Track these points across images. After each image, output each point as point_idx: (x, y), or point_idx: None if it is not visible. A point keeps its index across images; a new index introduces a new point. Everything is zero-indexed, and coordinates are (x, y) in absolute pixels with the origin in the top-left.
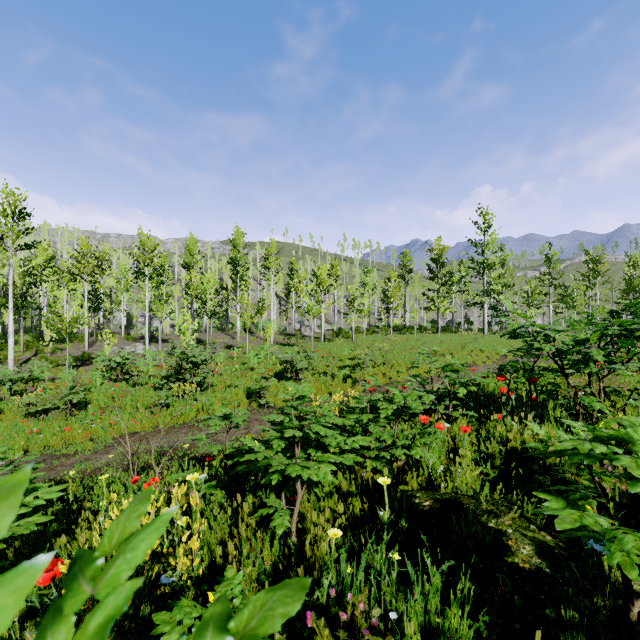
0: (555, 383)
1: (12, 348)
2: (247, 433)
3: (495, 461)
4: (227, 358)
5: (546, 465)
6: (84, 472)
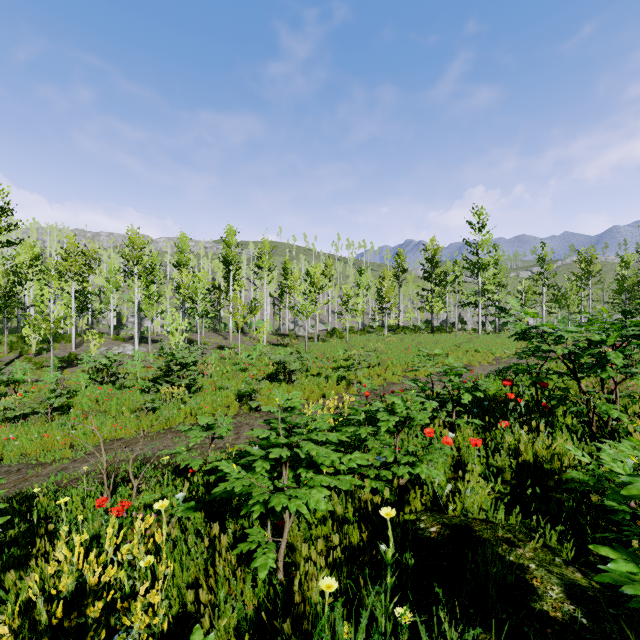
0: (565, 388)
1: None
2: (237, 439)
3: (505, 475)
4: (219, 359)
5: (562, 480)
6: (60, 483)
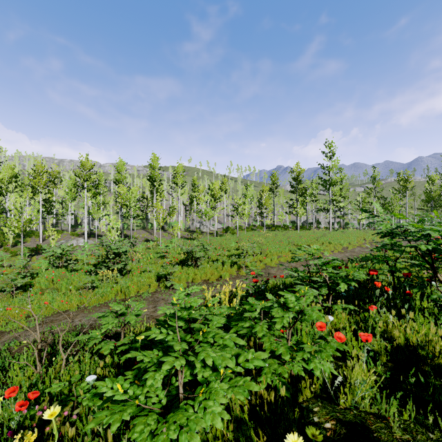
0: (422, 277)
1: None
2: (154, 311)
3: (381, 358)
4: (145, 249)
5: (436, 365)
6: (12, 350)
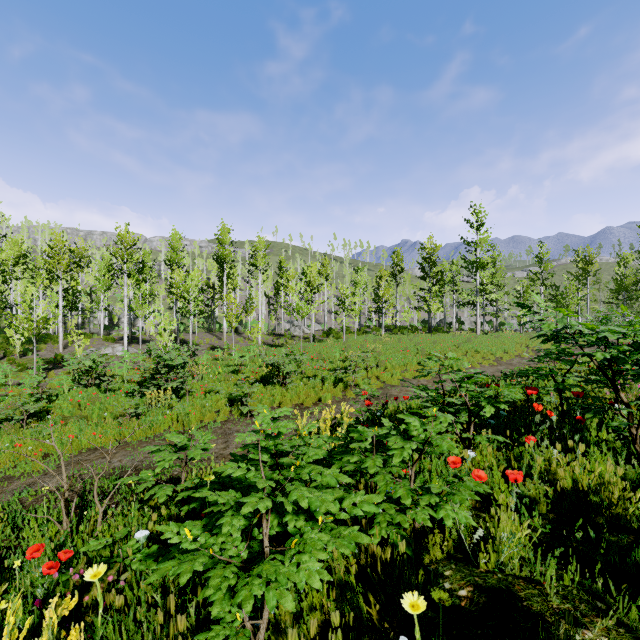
0: (599, 397)
1: None
2: (225, 448)
3: (540, 507)
4: (211, 360)
5: (613, 516)
6: (25, 502)
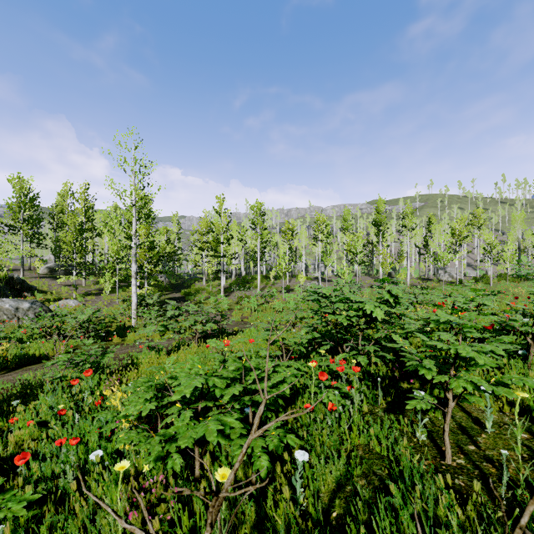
0: None
1: (259, 281)
2: None
3: None
4: (371, 293)
5: None
6: None
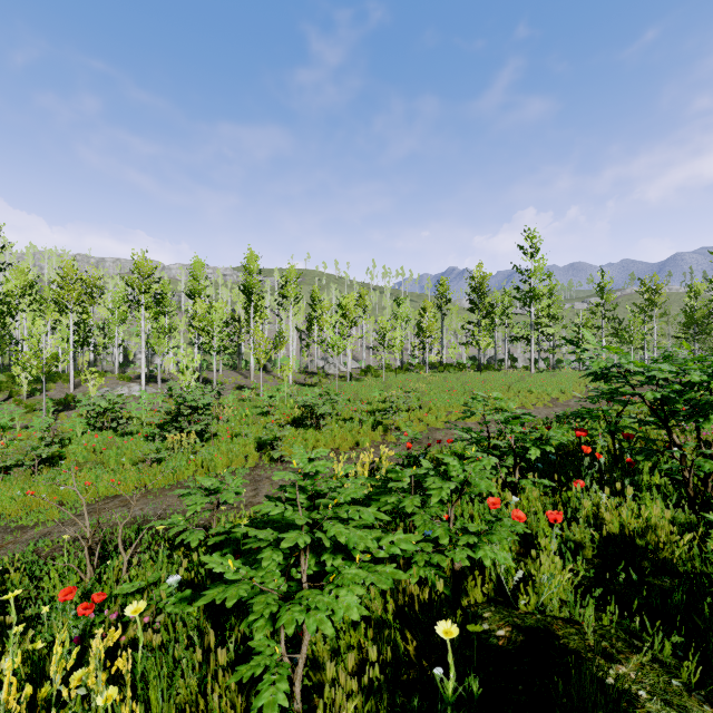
0: (652, 439)
1: None
2: (255, 496)
3: (585, 552)
4: (238, 401)
5: (660, 560)
6: (41, 552)
